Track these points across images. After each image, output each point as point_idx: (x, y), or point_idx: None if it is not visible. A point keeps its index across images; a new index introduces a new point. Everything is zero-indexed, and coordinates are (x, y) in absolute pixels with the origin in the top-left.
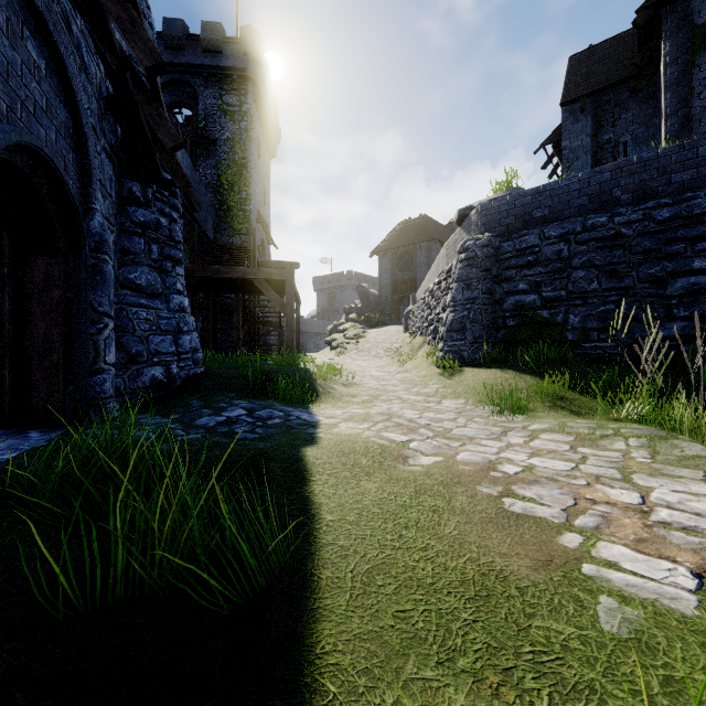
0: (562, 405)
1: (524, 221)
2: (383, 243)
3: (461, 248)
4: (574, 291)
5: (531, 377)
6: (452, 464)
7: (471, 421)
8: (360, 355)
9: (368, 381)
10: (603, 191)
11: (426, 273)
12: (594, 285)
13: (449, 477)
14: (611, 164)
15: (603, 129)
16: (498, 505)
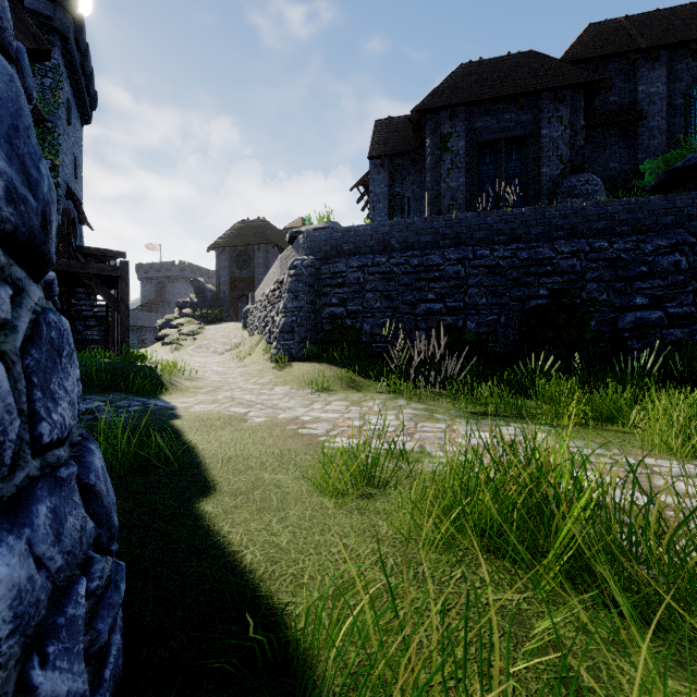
0: (353, 386)
1: (337, 251)
2: (221, 239)
3: (291, 266)
4: (367, 307)
5: (337, 368)
6: (275, 419)
7: (293, 399)
8: (198, 352)
9: (211, 375)
10: (385, 239)
11: (264, 273)
12: (378, 304)
13: (272, 424)
14: (390, 222)
15: (396, 184)
16: (295, 432)
